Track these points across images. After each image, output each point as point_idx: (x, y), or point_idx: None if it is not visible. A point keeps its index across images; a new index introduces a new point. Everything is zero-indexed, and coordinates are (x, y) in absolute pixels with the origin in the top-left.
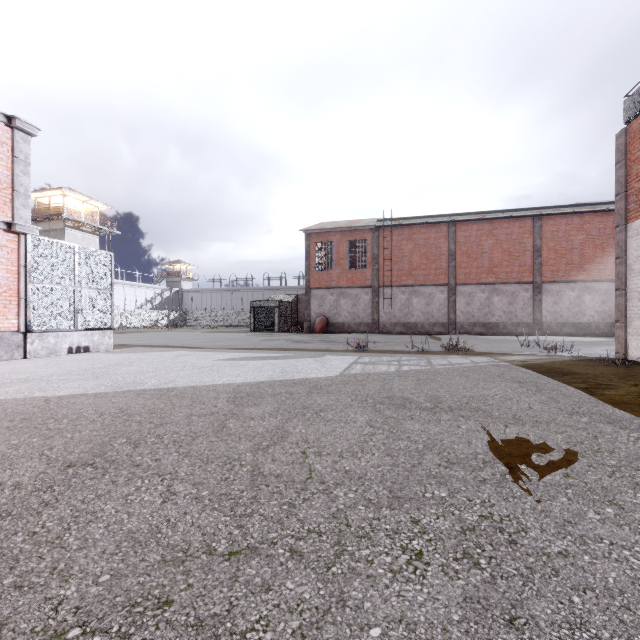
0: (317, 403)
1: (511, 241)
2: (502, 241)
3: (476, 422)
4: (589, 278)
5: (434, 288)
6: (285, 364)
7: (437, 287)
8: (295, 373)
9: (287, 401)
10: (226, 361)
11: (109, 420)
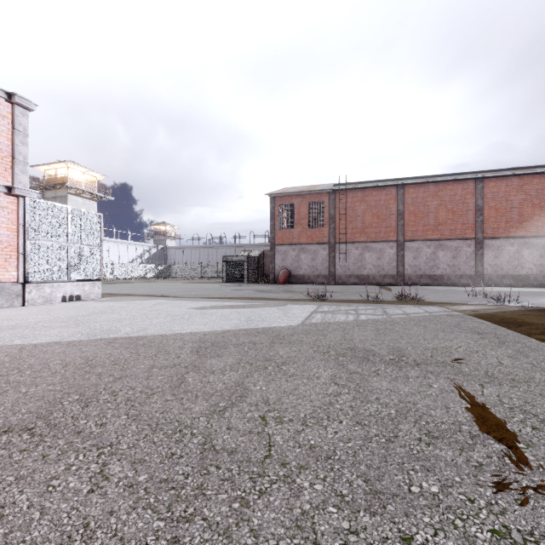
0: (279, 354)
1: (455, 201)
2: (446, 202)
3: (447, 380)
4: (528, 234)
5: (384, 244)
6: (250, 313)
7: (387, 243)
8: (259, 322)
9: (249, 352)
10: (197, 309)
11: (71, 372)
